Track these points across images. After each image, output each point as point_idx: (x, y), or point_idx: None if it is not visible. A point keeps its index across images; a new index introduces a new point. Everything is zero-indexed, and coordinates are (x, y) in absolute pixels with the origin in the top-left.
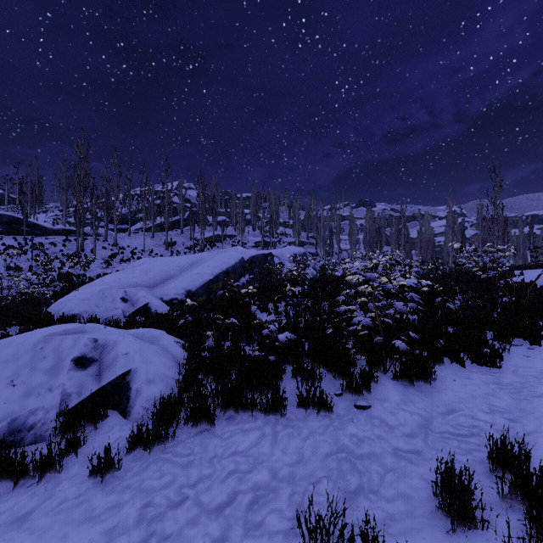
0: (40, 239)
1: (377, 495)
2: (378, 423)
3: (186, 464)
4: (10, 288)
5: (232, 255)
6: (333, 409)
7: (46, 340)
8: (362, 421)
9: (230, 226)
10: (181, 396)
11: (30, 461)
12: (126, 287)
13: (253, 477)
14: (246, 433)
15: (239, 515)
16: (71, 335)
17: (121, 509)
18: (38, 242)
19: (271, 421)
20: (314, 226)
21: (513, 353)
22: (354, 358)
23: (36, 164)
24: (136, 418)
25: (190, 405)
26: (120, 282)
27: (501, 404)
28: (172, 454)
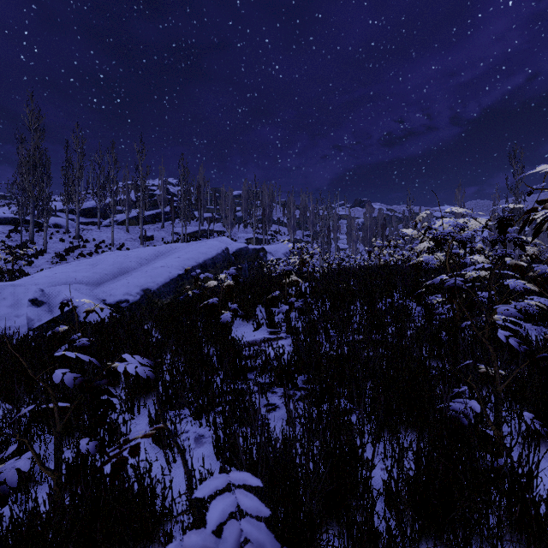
0: None
1: None
2: None
3: None
4: None
5: (213, 245)
6: None
7: None
8: None
9: (219, 222)
10: None
11: None
12: (60, 284)
13: None
14: None
15: None
16: None
17: None
18: None
19: None
20: (310, 223)
21: None
22: None
23: None
24: None
25: None
26: (52, 277)
27: None
28: None
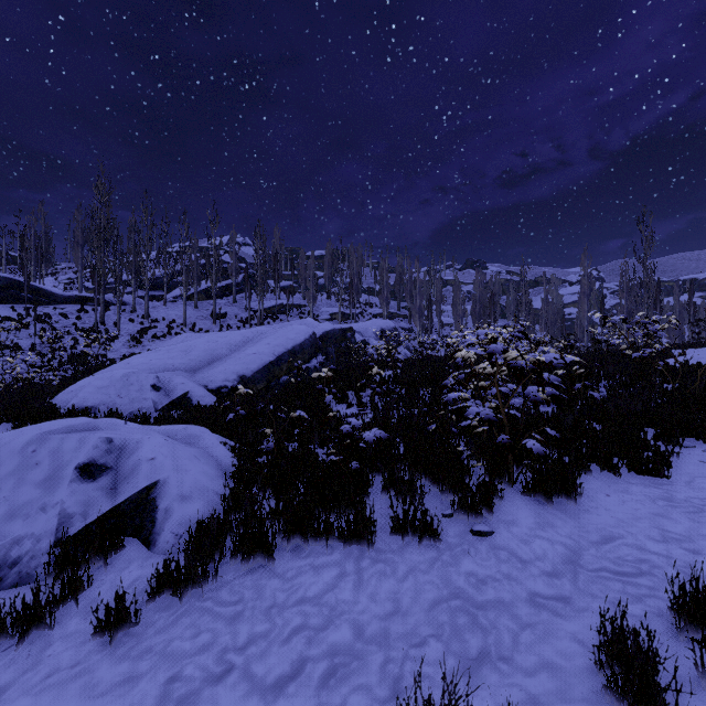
0: (46, 309)
1: (510, 664)
2: (506, 557)
3: (232, 616)
4: (5, 373)
5: (301, 330)
6: (440, 536)
7: (40, 440)
8: (483, 553)
9: (297, 293)
10: (227, 518)
11: (7, 612)
12: (159, 371)
13: (328, 636)
14: (318, 572)
15: (308, 695)
16: (76, 433)
17: (136, 685)
18: (44, 312)
19: (353, 553)
20: (407, 293)
21: (684, 457)
22: (468, 464)
23: (42, 210)
24: (163, 549)
25: (239, 532)
26: (151, 364)
27: (677, 528)
28: (213, 601)
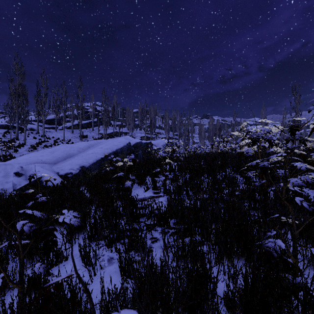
0: None
1: None
2: None
3: None
4: None
5: (121, 140)
6: None
7: None
8: None
9: (125, 127)
10: None
11: None
12: (32, 163)
13: None
14: None
15: None
16: None
17: None
18: None
19: None
20: (177, 127)
21: None
22: None
23: None
24: None
25: None
26: (28, 159)
27: None
28: None
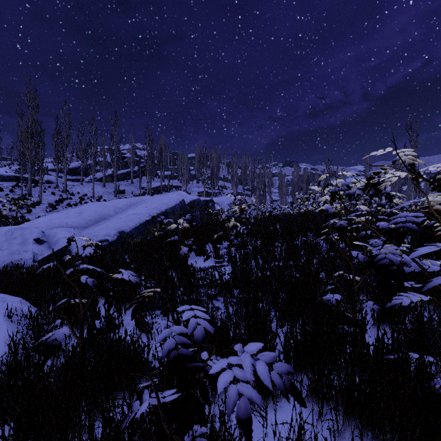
0: None
1: None
2: None
3: None
4: None
5: (173, 197)
6: None
7: None
8: None
9: (177, 179)
10: None
11: None
12: (55, 228)
13: None
14: None
15: None
16: None
17: None
18: None
19: None
20: (249, 179)
21: None
22: None
23: None
24: None
25: None
26: (48, 222)
27: None
28: None
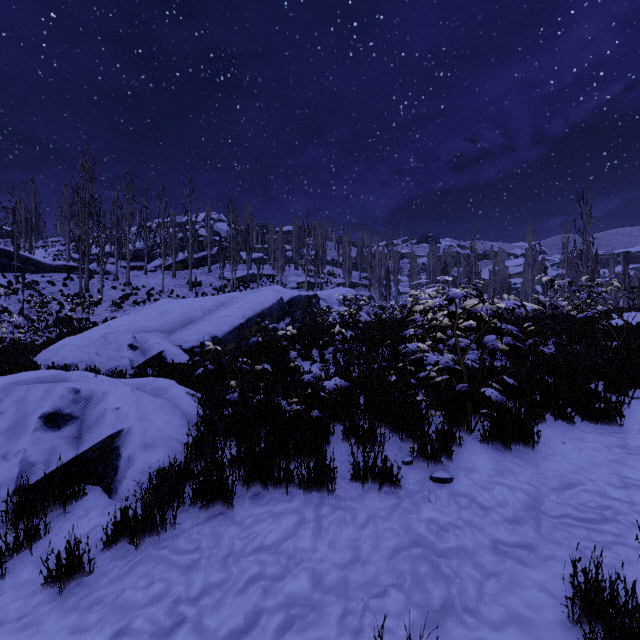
0: (35, 277)
1: (476, 616)
2: (467, 503)
3: (187, 565)
4: None
5: (269, 295)
6: (400, 483)
7: (6, 390)
8: (443, 500)
9: (267, 264)
10: (188, 466)
11: None
12: (137, 332)
13: (285, 586)
14: (277, 519)
15: None
16: (44, 384)
17: (81, 639)
18: (32, 279)
19: (313, 500)
20: (367, 264)
21: (634, 407)
22: (426, 413)
23: (32, 187)
24: (124, 497)
25: (199, 479)
26: (129, 326)
27: (636, 475)
28: (170, 549)
